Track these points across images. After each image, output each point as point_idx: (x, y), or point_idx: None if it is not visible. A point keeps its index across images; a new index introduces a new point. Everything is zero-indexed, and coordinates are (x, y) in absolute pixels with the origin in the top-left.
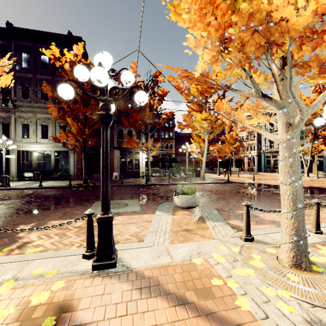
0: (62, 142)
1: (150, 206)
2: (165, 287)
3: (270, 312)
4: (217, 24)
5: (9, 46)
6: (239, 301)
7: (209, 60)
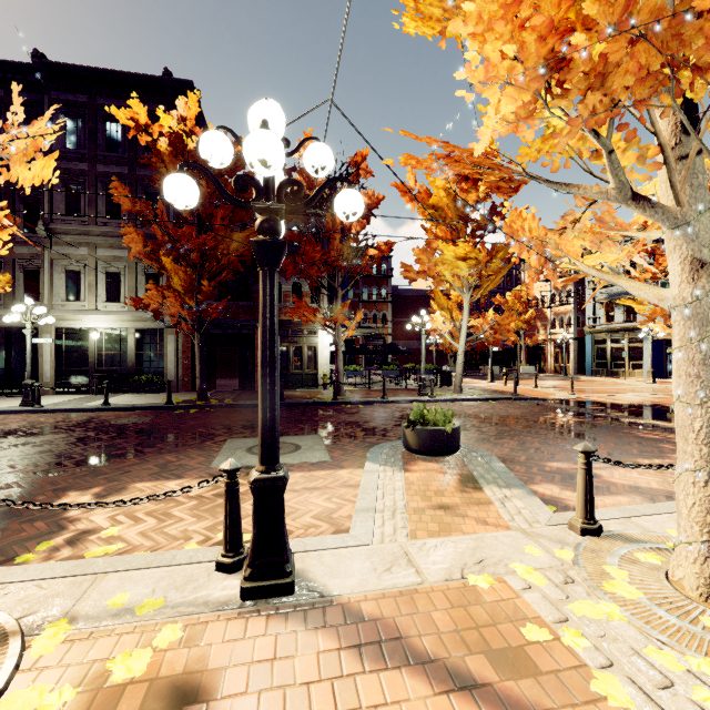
0: (153, 309)
1: (349, 450)
2: (415, 644)
3: None
4: (545, 24)
5: (40, 103)
6: (599, 683)
7: (512, 115)
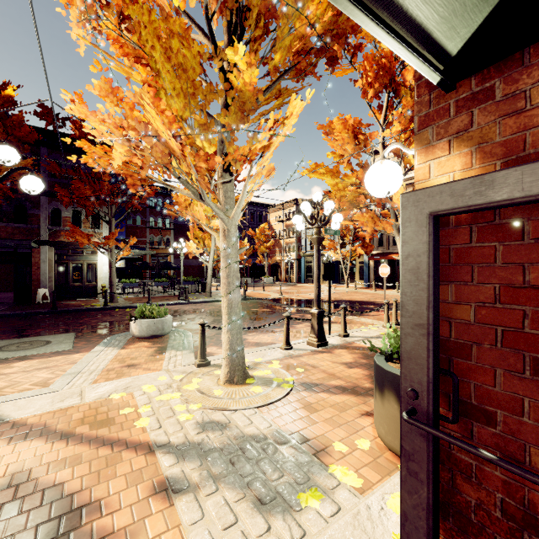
0: None
1: (93, 340)
2: (53, 429)
3: (167, 423)
4: (113, 123)
5: None
6: (139, 421)
7: (125, 153)
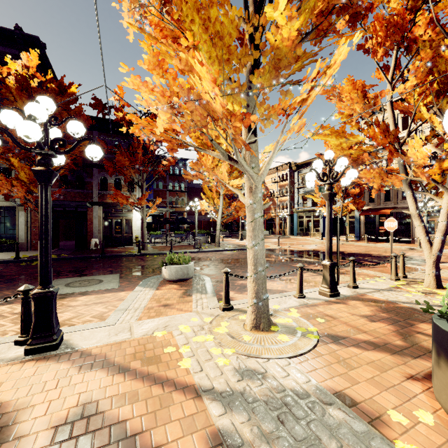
0: (4, 193)
1: (133, 281)
2: (111, 361)
3: (207, 366)
4: (161, 91)
5: None
6: (182, 362)
7: (167, 120)
